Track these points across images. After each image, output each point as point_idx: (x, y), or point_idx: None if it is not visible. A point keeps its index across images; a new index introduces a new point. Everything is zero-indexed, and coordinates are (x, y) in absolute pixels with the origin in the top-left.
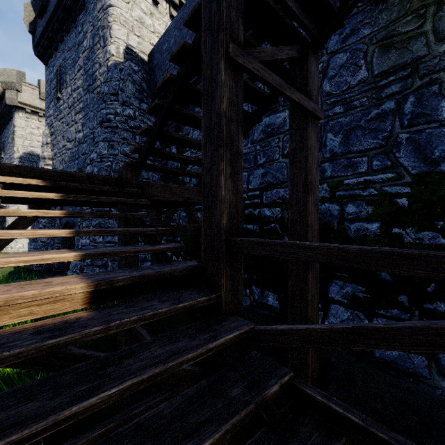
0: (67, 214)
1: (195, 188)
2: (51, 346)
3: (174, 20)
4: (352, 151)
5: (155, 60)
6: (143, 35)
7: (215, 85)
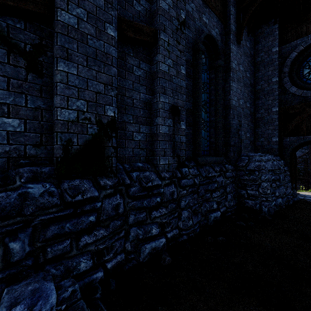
0: None
1: None
2: None
3: None
4: None
5: None
6: None
7: None
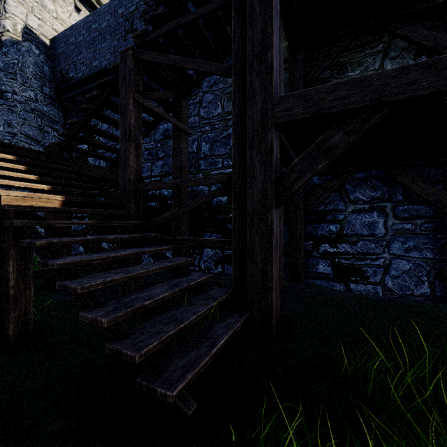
0: (27, 169)
1: (108, 168)
2: (59, 209)
3: (83, 20)
4: (215, 154)
5: (60, 48)
6: (45, 19)
7: (127, 110)
